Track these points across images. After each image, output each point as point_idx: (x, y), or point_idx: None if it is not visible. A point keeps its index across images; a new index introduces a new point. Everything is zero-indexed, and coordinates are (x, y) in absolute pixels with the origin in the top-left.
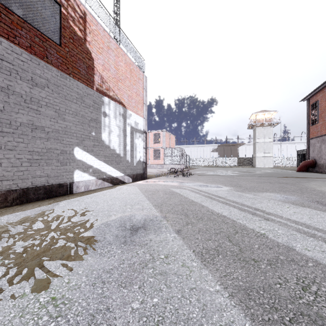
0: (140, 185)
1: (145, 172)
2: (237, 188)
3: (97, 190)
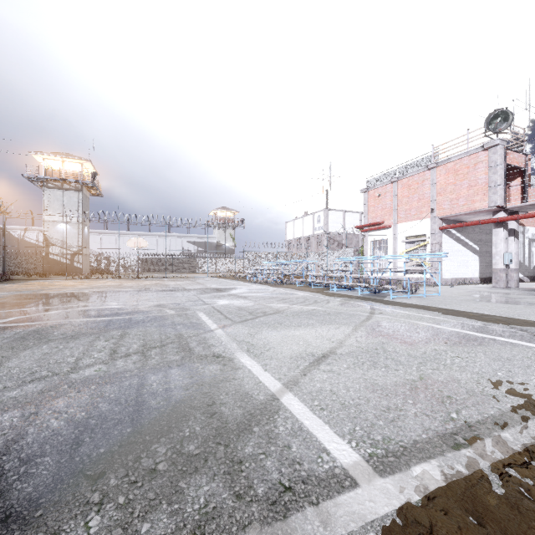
0: None
1: None
2: None
3: None
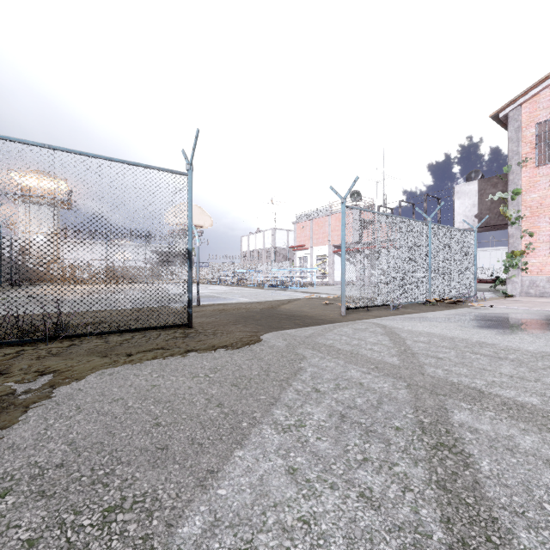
0: None
1: None
2: None
3: None
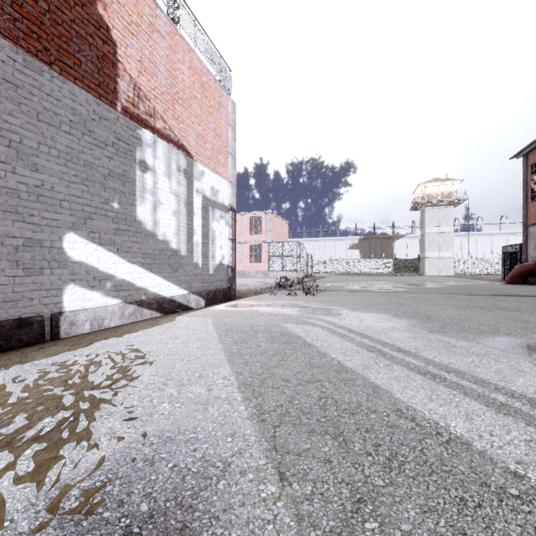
0: (220, 315)
1: (232, 286)
2: (426, 323)
3: (121, 328)
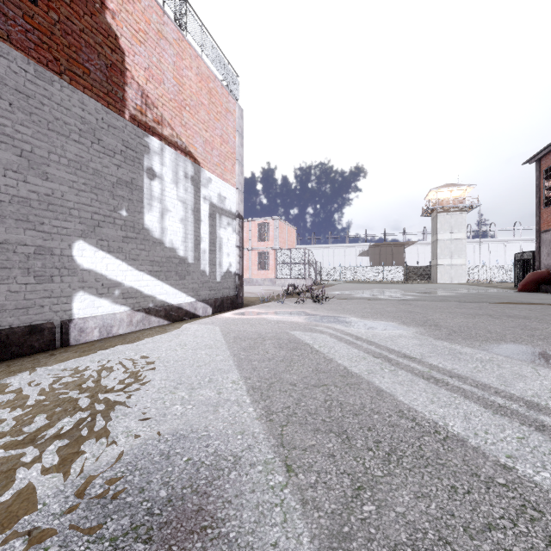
0: (227, 323)
1: (239, 294)
2: (434, 331)
3: (129, 335)
